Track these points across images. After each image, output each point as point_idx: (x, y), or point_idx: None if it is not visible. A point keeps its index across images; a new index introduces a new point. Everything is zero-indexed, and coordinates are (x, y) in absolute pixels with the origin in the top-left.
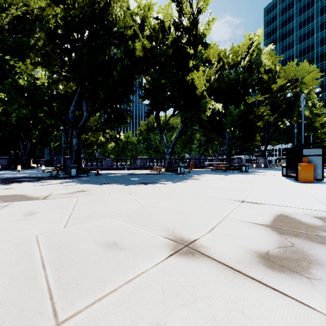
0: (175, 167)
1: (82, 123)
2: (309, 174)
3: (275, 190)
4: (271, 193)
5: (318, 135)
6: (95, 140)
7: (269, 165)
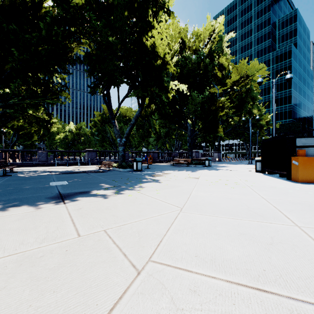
0: (131, 161)
1: None
2: (310, 172)
3: None
4: None
5: (263, 131)
6: (35, 129)
7: (222, 159)
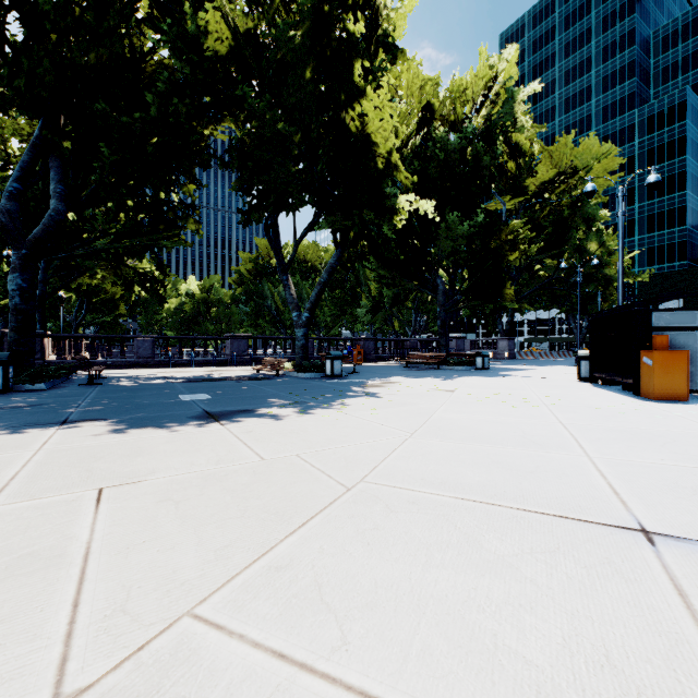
0: (319, 358)
1: (42, 228)
2: (677, 379)
3: (650, 439)
4: (660, 454)
5: (613, 291)
6: (122, 292)
7: (518, 353)
